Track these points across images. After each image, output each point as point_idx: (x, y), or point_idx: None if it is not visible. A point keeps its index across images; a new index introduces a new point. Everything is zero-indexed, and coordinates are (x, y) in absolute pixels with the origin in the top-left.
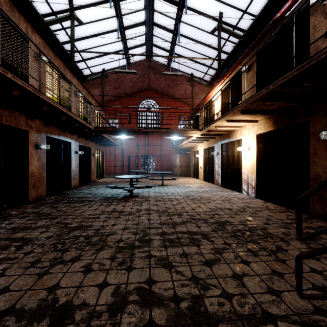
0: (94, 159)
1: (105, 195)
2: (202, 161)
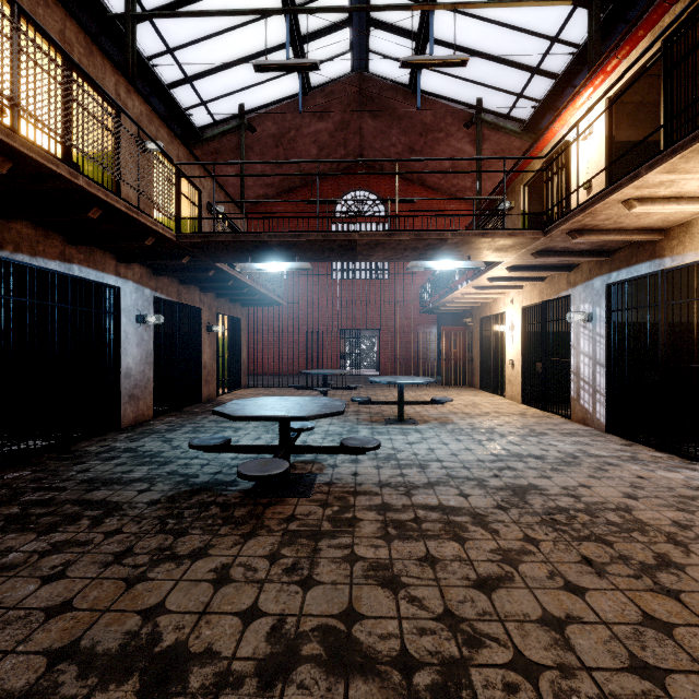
0: (211, 340)
1: (194, 470)
2: (517, 343)
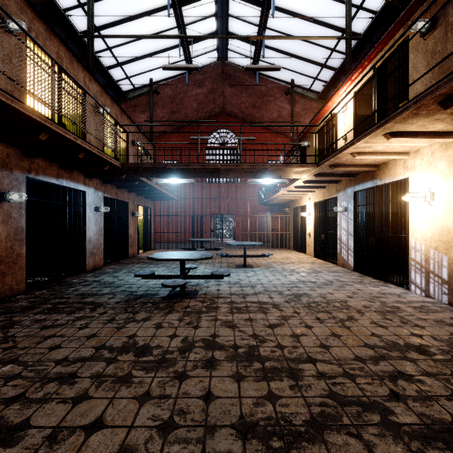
0: (134, 221)
1: (134, 289)
2: (312, 223)
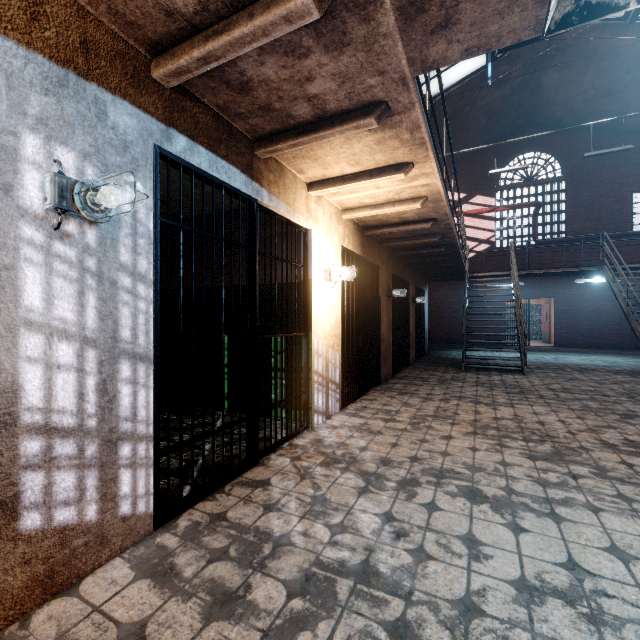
0: None
1: None
2: None
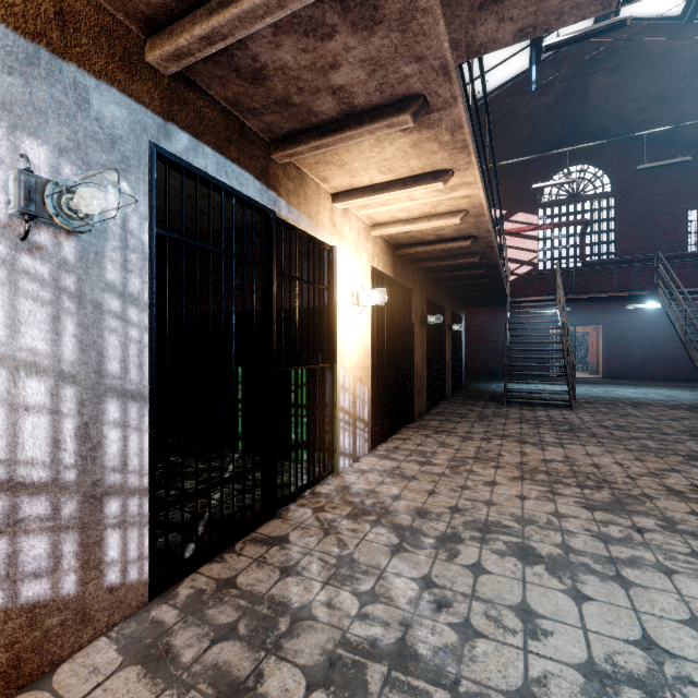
0: None
1: None
2: None
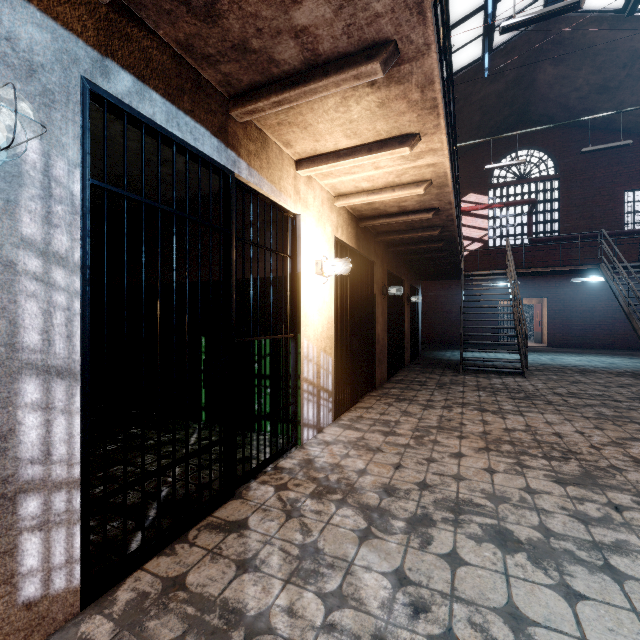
0: None
1: None
2: None
